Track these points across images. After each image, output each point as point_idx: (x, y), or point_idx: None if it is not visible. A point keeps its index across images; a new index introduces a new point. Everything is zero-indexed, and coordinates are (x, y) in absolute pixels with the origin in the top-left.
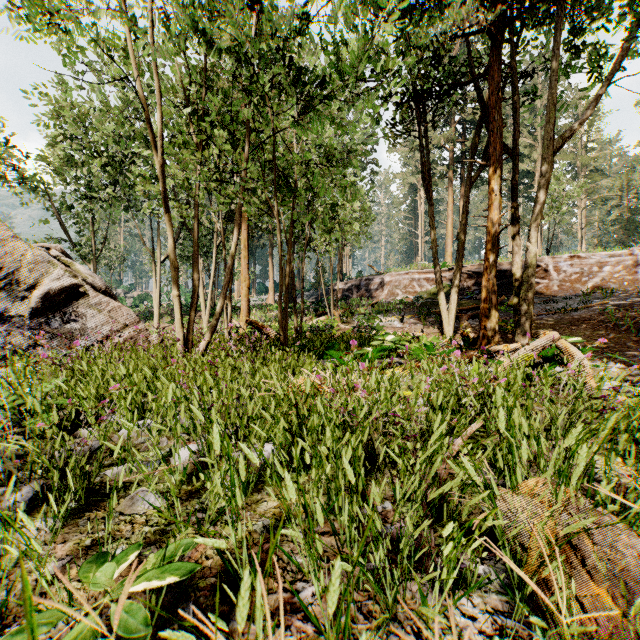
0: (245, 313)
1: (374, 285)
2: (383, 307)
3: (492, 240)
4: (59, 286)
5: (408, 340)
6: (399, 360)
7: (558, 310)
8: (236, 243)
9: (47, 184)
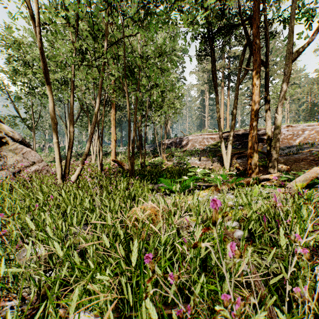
0: (114, 155)
1: (183, 141)
2: (189, 152)
3: (254, 113)
4: None
5: None
6: (202, 183)
7: (285, 154)
8: (98, 107)
9: (8, 86)
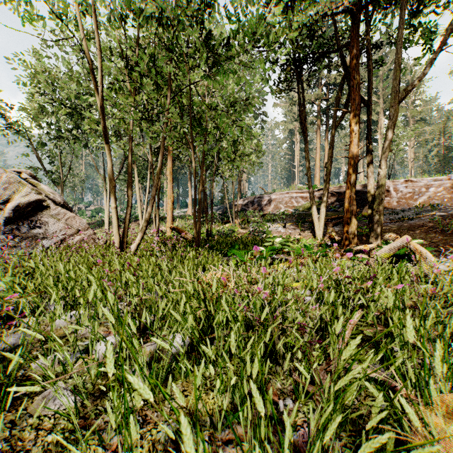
0: (170, 221)
1: (264, 201)
2: (270, 217)
3: (352, 167)
4: (27, 201)
5: (290, 241)
6: (284, 256)
7: (398, 219)
8: (160, 167)
9: (27, 128)
